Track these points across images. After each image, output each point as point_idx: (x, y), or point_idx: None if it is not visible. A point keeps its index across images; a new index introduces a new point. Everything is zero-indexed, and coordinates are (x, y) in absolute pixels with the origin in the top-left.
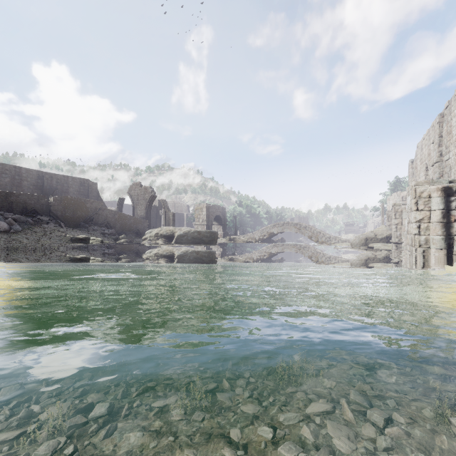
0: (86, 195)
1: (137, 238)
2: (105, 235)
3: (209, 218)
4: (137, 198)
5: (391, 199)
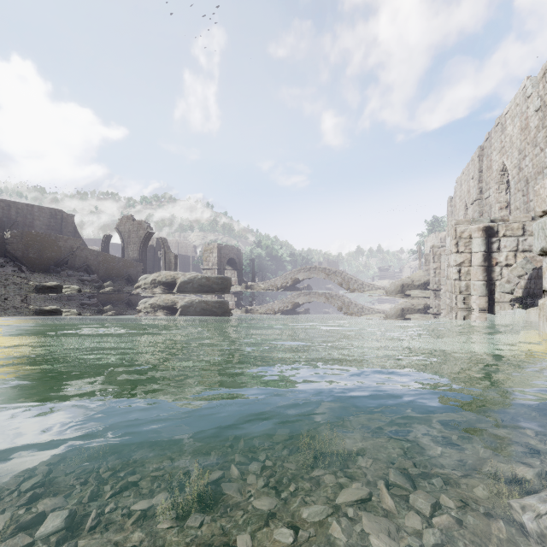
0: (59, 230)
1: (128, 286)
2: (85, 282)
3: (220, 261)
4: (128, 235)
5: (429, 240)
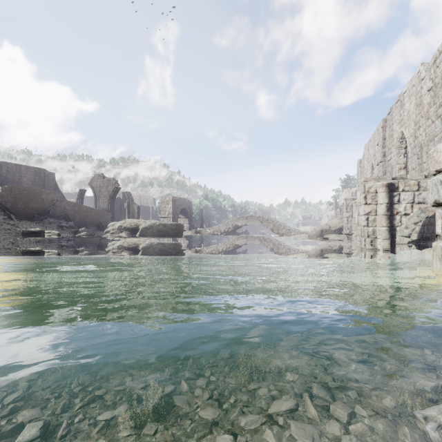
0: (42, 186)
1: (99, 231)
2: (63, 228)
3: (175, 211)
4: (99, 190)
5: (343, 194)
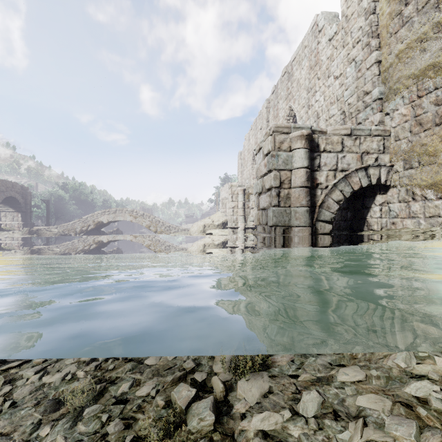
0: None
1: None
2: None
3: None
4: None
5: (223, 190)
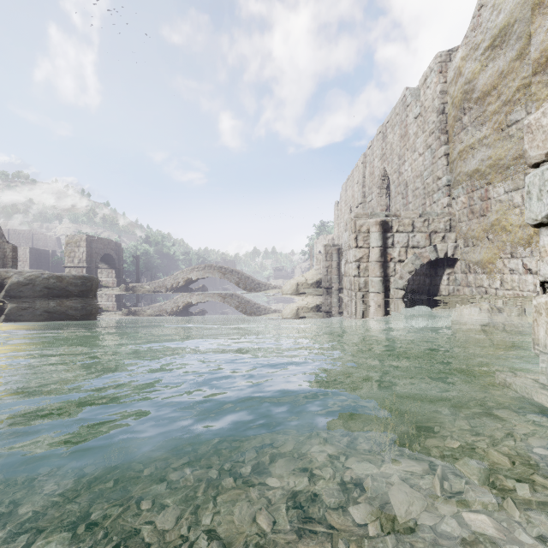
0: None
1: None
2: None
3: (91, 257)
4: None
5: (318, 242)
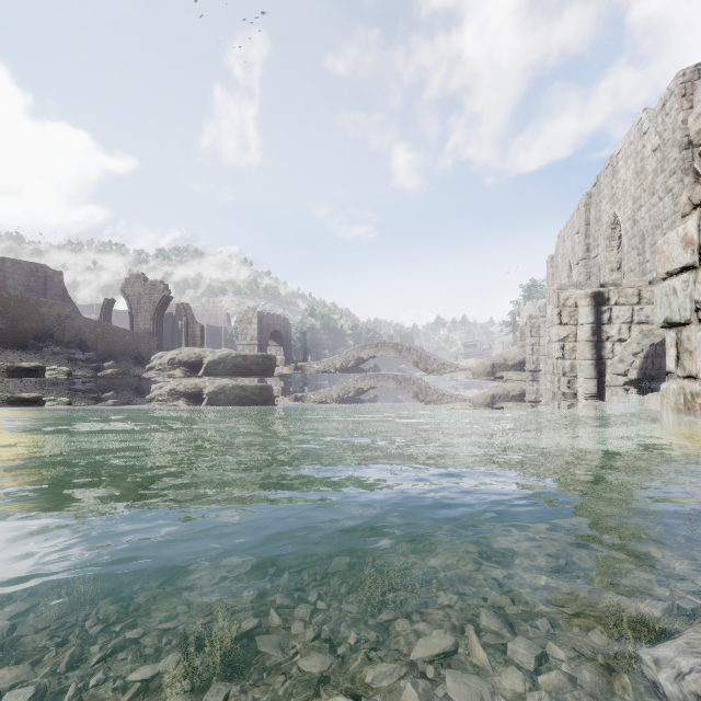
0: (41, 293)
1: (138, 367)
2: (77, 362)
3: (262, 334)
4: (137, 300)
5: (525, 309)
